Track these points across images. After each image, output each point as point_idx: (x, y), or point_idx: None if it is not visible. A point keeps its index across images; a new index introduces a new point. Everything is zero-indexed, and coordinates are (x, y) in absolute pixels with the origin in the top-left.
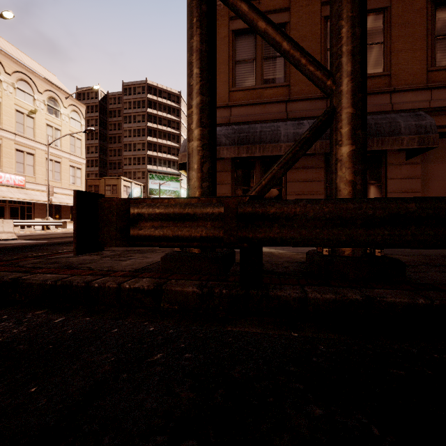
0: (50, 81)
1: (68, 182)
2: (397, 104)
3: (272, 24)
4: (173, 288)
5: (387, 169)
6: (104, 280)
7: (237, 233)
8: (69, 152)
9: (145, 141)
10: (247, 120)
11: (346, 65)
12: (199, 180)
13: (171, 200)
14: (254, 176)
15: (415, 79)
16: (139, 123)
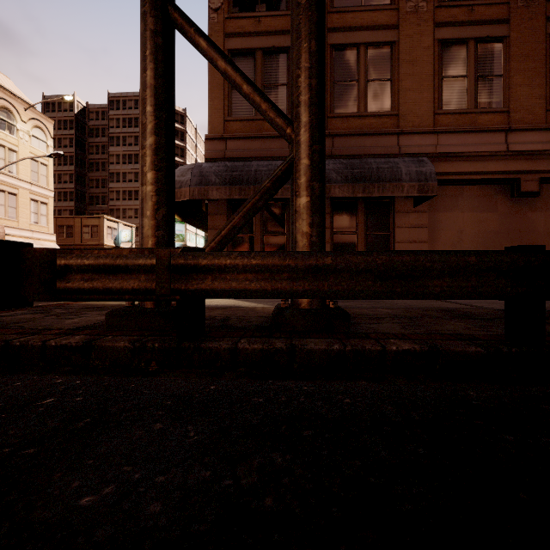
0: (2, 85)
1: (28, 220)
2: (405, 147)
3: (232, 65)
4: (103, 344)
5: (395, 217)
6: (30, 338)
7: (169, 286)
8: (29, 182)
9: (138, 170)
10: (244, 155)
11: (302, 115)
12: (152, 228)
13: (102, 251)
14: (254, 221)
15: (423, 121)
16: (130, 147)
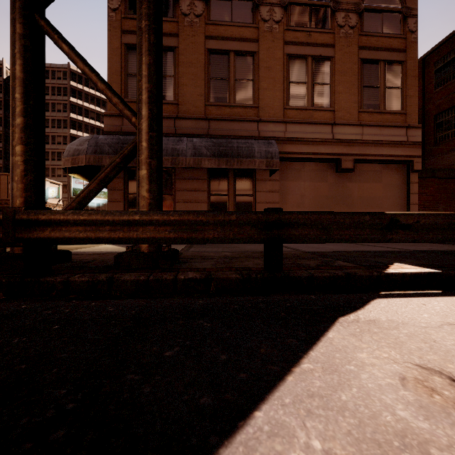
0: None
1: None
2: (262, 132)
3: (89, 67)
4: None
5: (256, 184)
6: None
7: (13, 235)
8: None
9: (67, 134)
10: None
11: (142, 110)
12: (20, 190)
13: None
14: None
15: (276, 113)
16: (59, 113)
